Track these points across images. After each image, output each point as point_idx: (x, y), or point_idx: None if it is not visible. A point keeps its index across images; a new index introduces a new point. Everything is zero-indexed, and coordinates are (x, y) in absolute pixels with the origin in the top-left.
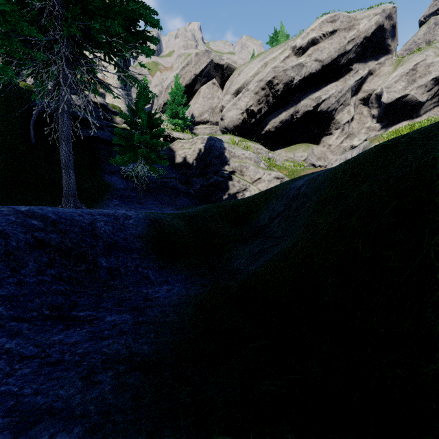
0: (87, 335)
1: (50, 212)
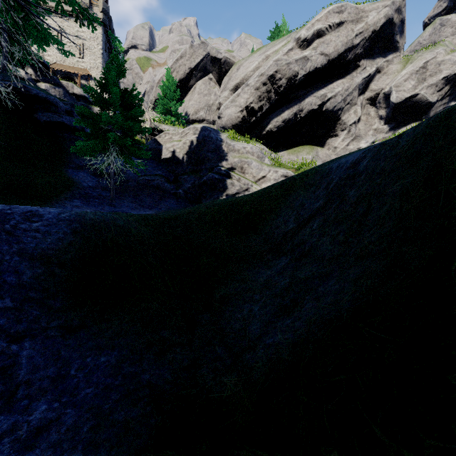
0: None
1: None
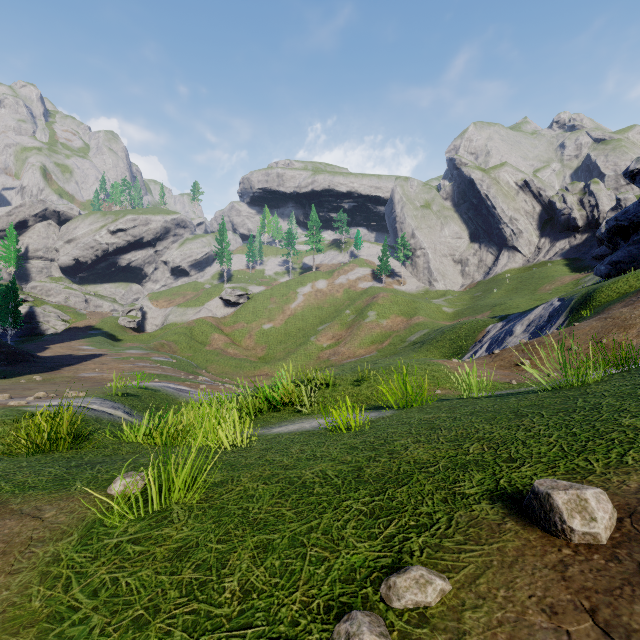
0: None
1: None
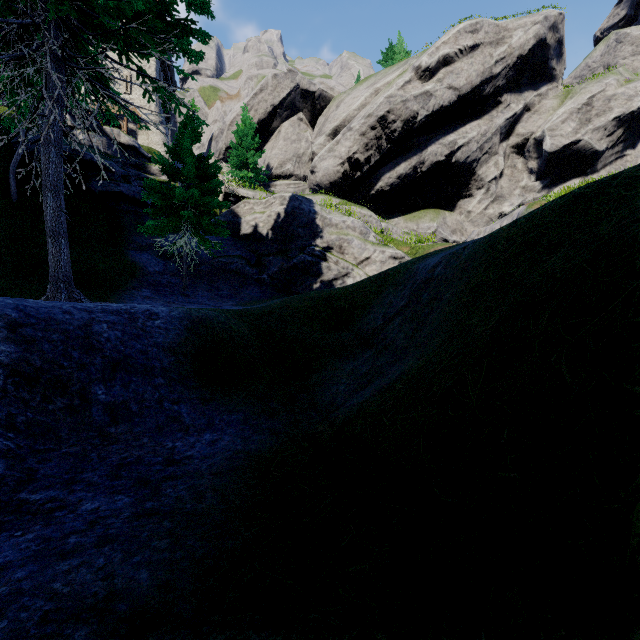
0: (31, 548)
1: (9, 306)
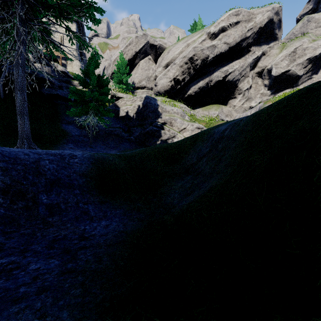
0: None
1: None
